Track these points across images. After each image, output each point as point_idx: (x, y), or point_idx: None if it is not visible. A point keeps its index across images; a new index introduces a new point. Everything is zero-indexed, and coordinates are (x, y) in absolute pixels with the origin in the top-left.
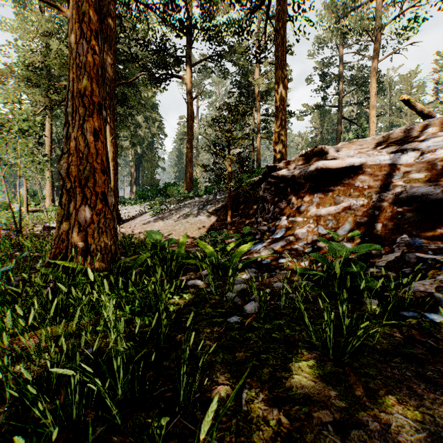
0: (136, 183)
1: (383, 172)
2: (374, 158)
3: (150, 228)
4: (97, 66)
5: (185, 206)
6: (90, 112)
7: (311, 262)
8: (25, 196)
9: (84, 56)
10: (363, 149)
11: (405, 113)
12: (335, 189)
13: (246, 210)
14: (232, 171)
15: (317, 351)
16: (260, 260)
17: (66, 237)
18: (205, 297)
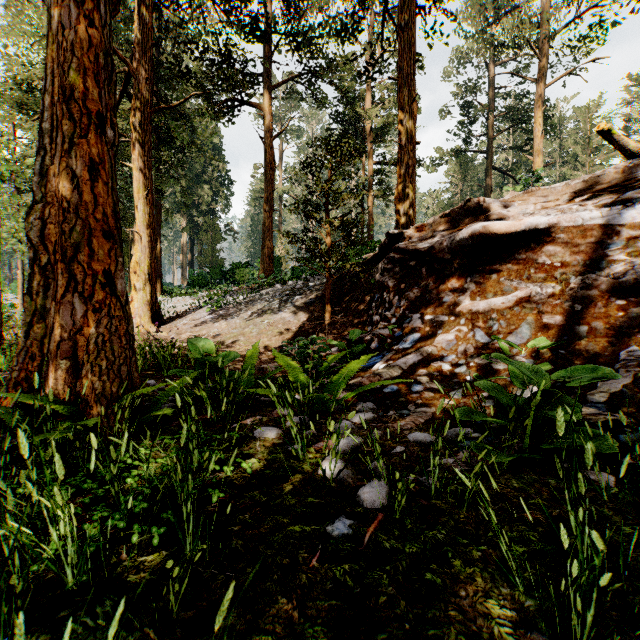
0: (191, 264)
1: (588, 238)
2: (573, 215)
3: (206, 331)
4: (95, 49)
5: (260, 297)
6: (82, 129)
7: (467, 391)
8: (21, 283)
9: (72, 29)
10: (549, 203)
11: (583, 162)
12: (502, 268)
13: (353, 304)
14: (332, 243)
15: (537, 632)
16: (380, 387)
17: (40, 351)
18: (283, 467)
